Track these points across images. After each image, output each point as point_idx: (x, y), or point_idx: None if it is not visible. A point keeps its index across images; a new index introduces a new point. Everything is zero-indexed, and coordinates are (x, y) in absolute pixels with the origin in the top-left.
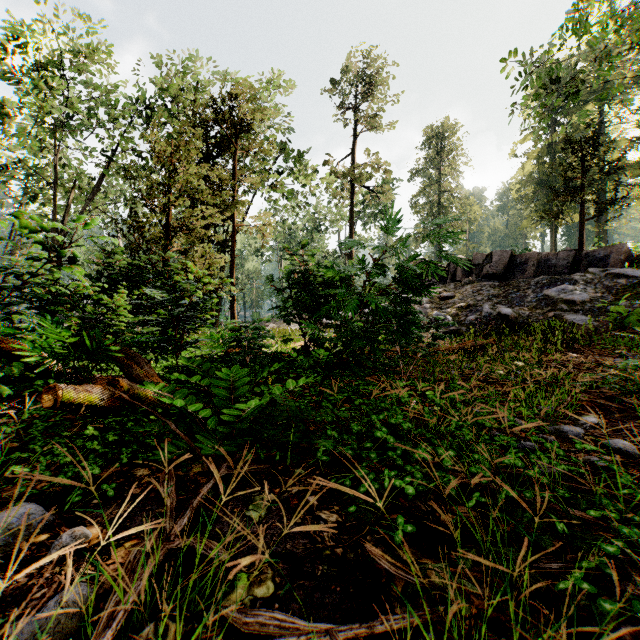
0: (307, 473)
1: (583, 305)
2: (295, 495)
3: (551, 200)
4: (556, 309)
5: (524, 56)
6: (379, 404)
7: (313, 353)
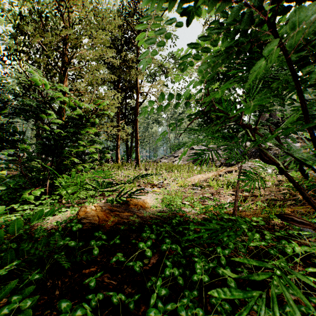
0: None
1: None
2: None
3: None
4: None
5: None
6: None
7: None
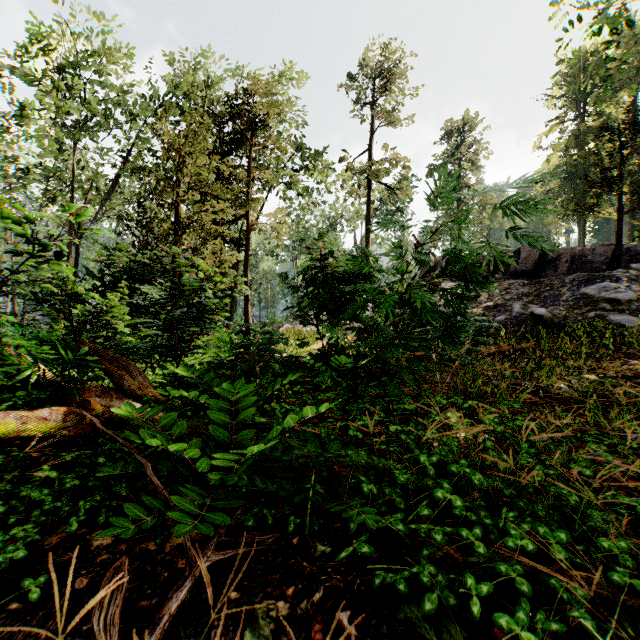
0: (335, 553)
1: (628, 304)
2: (318, 605)
3: (585, 192)
4: (597, 309)
5: (587, 5)
6: (424, 434)
7: (333, 360)
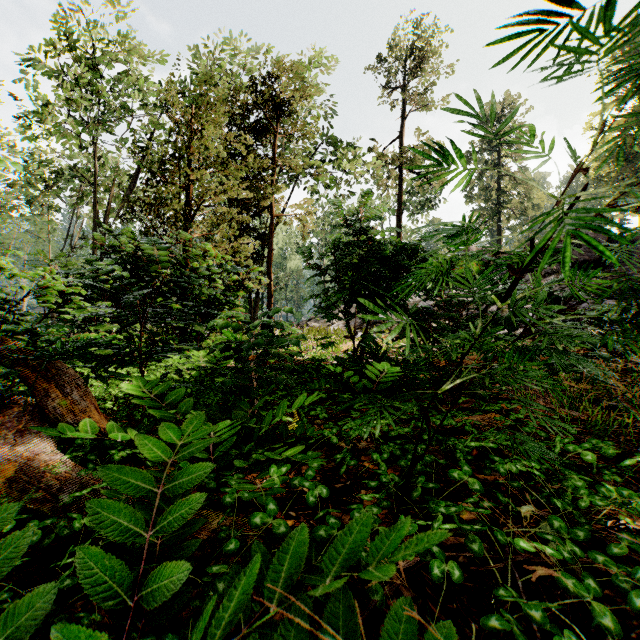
0: None
1: None
2: None
3: None
4: None
5: None
6: None
7: (369, 367)
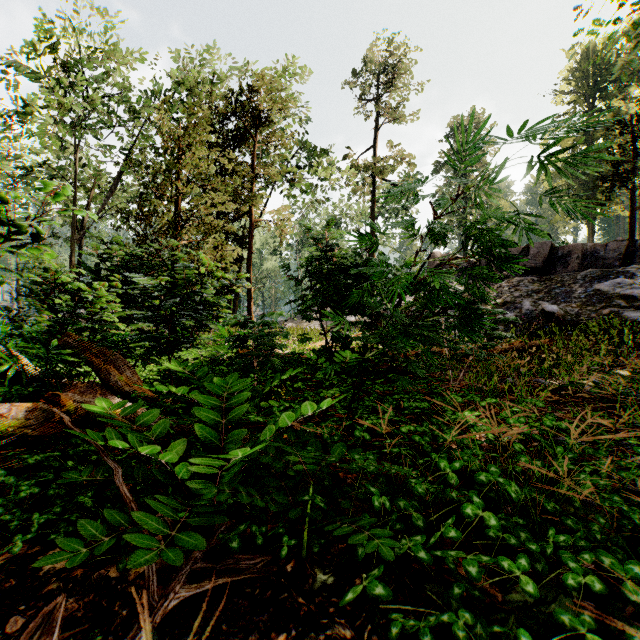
0: (338, 584)
1: None
2: None
3: (596, 186)
4: (611, 305)
5: None
6: (442, 436)
7: (336, 355)
